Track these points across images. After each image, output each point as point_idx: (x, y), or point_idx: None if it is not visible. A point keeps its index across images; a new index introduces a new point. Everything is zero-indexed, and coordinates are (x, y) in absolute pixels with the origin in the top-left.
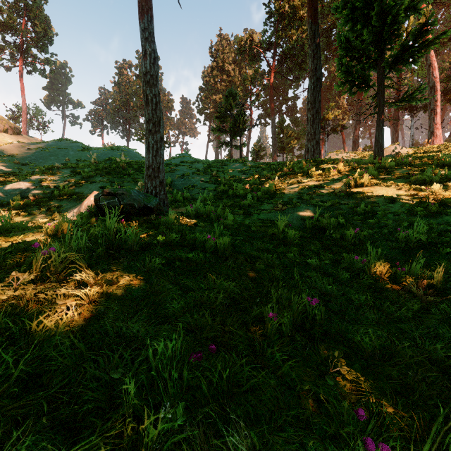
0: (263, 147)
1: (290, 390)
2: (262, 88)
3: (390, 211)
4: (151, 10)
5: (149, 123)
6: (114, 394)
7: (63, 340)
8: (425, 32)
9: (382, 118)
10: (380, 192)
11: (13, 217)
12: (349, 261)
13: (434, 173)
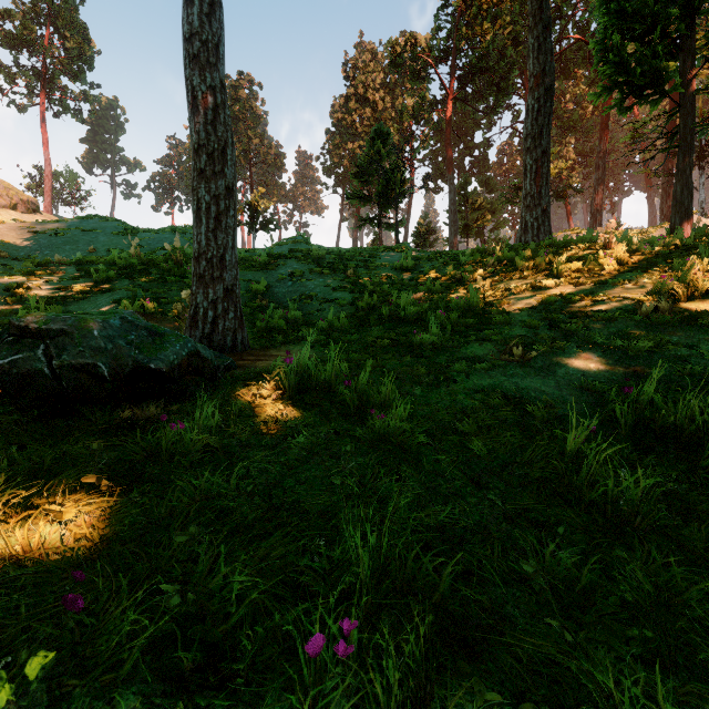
0: (432, 228)
1: None
2: (432, 127)
3: None
4: None
5: (200, 154)
6: None
7: None
8: None
9: (690, 157)
10: None
11: None
12: None
13: None
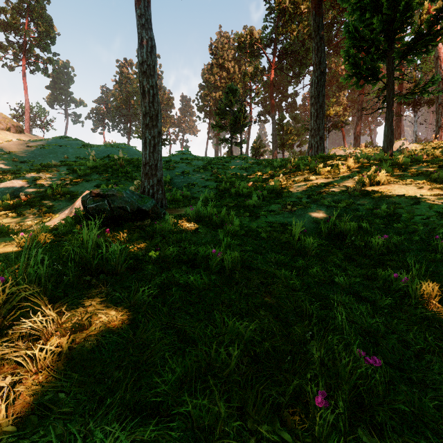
0: (262, 144)
1: None
2: (262, 85)
3: (416, 214)
4: None
5: (146, 117)
6: None
7: None
8: (441, 18)
9: (391, 112)
10: (399, 190)
11: (1, 218)
12: (384, 278)
13: None
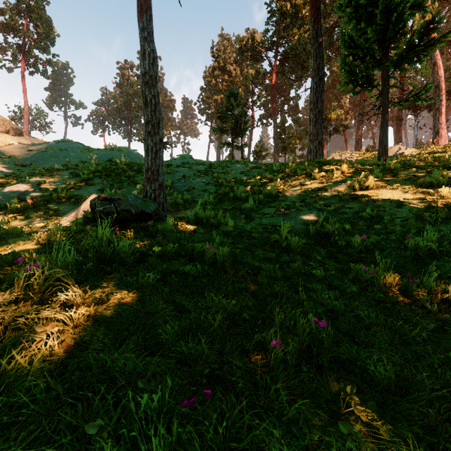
0: (264, 147)
1: (297, 438)
2: (264, 88)
3: (397, 216)
4: (150, 9)
5: (148, 125)
6: (92, 450)
7: (36, 380)
8: (431, 30)
9: (386, 118)
10: (385, 195)
11: (10, 221)
12: (356, 271)
13: (441, 175)
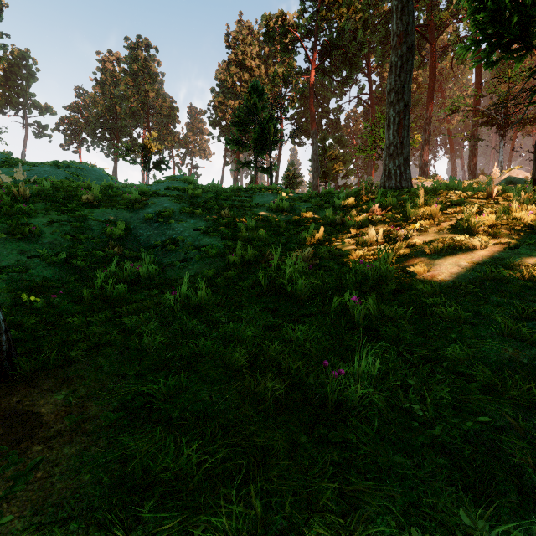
0: (297, 173)
1: None
2: (298, 91)
3: None
4: None
5: None
6: None
7: None
8: None
9: None
10: None
11: None
12: None
13: None
